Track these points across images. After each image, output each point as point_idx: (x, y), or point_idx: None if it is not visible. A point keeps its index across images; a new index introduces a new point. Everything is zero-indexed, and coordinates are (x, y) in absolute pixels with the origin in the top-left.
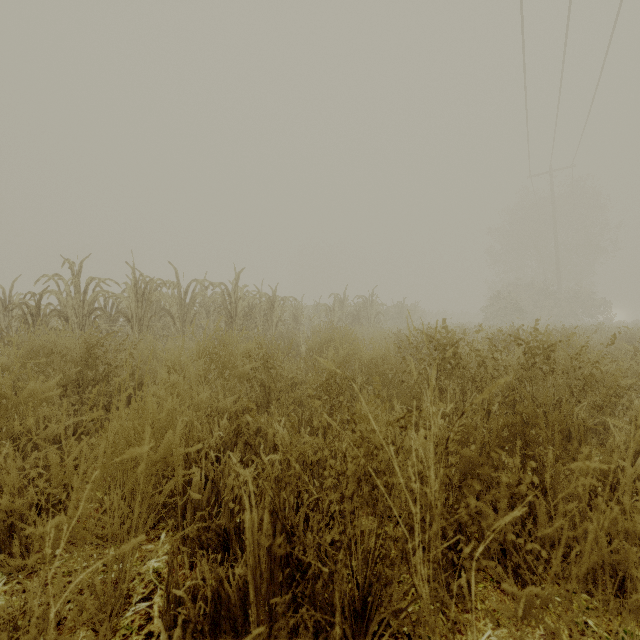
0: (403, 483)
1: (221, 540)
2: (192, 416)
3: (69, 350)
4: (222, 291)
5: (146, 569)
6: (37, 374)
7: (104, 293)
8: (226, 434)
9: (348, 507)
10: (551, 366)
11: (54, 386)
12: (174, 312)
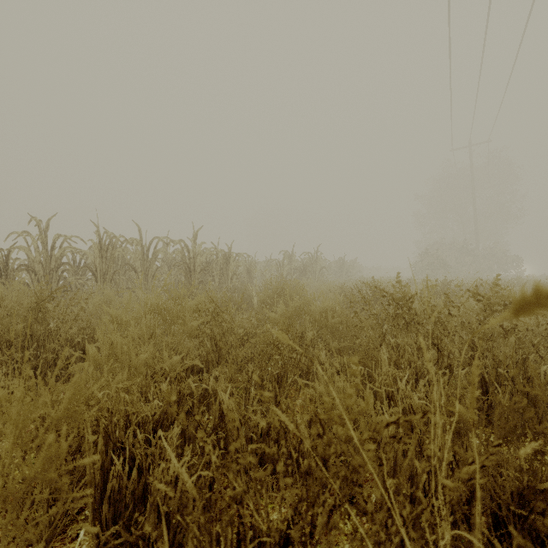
0: None
1: None
2: (119, 388)
3: (20, 304)
4: (182, 248)
5: None
6: None
7: (71, 249)
8: (164, 404)
9: None
10: (513, 322)
11: None
12: (137, 267)
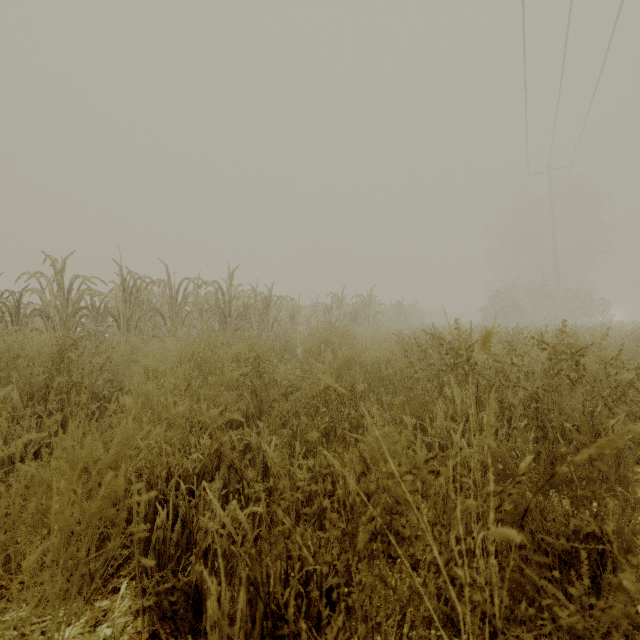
0: (442, 565)
1: (190, 604)
2: (160, 438)
3: (40, 353)
4: (215, 290)
5: (95, 639)
6: (1, 381)
7: (90, 292)
8: (205, 457)
9: (359, 597)
10: (580, 373)
11: (2, 399)
12: (165, 312)
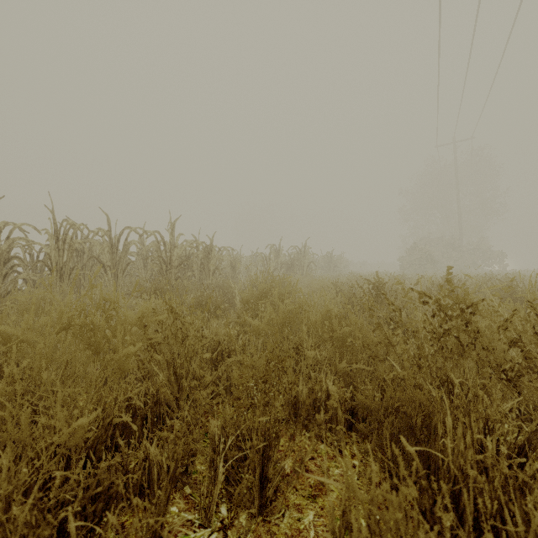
0: None
1: None
2: None
3: None
4: (156, 239)
5: None
6: None
7: (22, 240)
8: None
9: None
10: None
11: None
12: (105, 261)
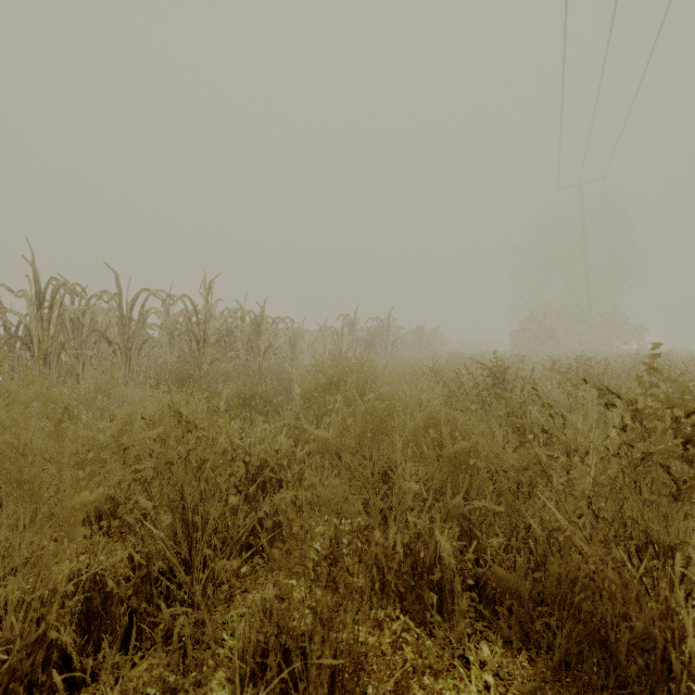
0: None
1: None
2: None
3: None
4: (185, 307)
5: None
6: None
7: None
8: None
9: None
10: None
11: None
12: (113, 336)
